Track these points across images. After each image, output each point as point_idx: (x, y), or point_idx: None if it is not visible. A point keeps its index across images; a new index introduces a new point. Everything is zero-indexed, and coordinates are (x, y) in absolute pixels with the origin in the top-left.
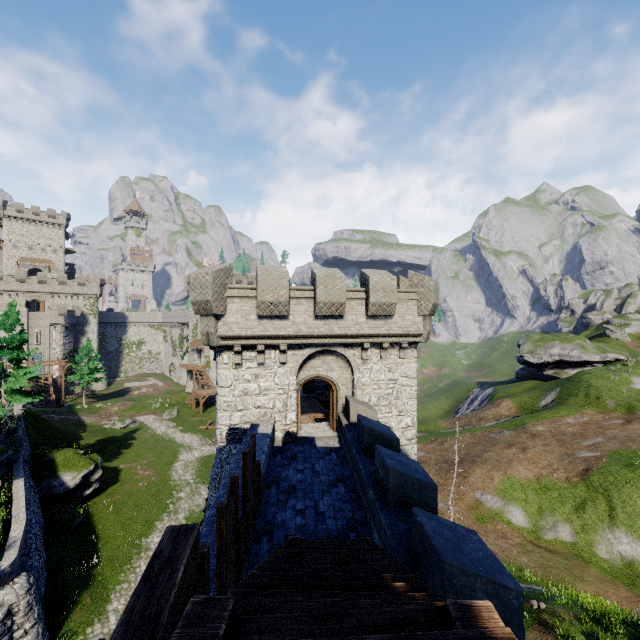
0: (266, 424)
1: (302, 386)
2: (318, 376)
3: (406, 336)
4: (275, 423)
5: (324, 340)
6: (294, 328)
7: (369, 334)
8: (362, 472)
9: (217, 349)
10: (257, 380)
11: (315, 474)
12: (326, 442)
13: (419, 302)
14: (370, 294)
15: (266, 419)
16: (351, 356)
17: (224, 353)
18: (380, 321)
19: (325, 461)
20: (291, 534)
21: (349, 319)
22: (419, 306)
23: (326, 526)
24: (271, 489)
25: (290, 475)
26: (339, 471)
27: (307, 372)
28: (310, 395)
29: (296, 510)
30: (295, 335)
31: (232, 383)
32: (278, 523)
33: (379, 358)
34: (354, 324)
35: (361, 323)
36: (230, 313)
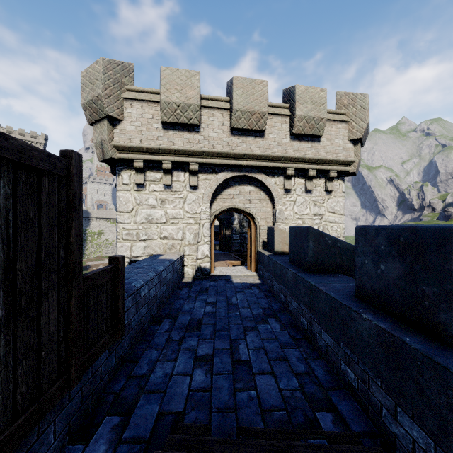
0: (172, 254)
1: (219, 246)
2: (234, 207)
3: (335, 163)
4: (184, 257)
5: (242, 161)
6: (206, 143)
7: (294, 157)
8: (320, 288)
9: (116, 169)
10: (163, 206)
11: (231, 307)
12: (244, 279)
13: (350, 124)
14: (296, 105)
15: (174, 252)
16: (272, 184)
17: (124, 172)
18: (306, 143)
19: (244, 294)
20: (176, 411)
21: (271, 138)
22: (350, 129)
23: (256, 392)
24: (162, 324)
25: (195, 308)
26: (265, 304)
27: (222, 203)
28: (226, 252)
29: (196, 357)
30: (207, 152)
31: (133, 208)
32: (154, 383)
33: (303, 189)
34: (276, 144)
35: (284, 144)
36: (128, 119)
